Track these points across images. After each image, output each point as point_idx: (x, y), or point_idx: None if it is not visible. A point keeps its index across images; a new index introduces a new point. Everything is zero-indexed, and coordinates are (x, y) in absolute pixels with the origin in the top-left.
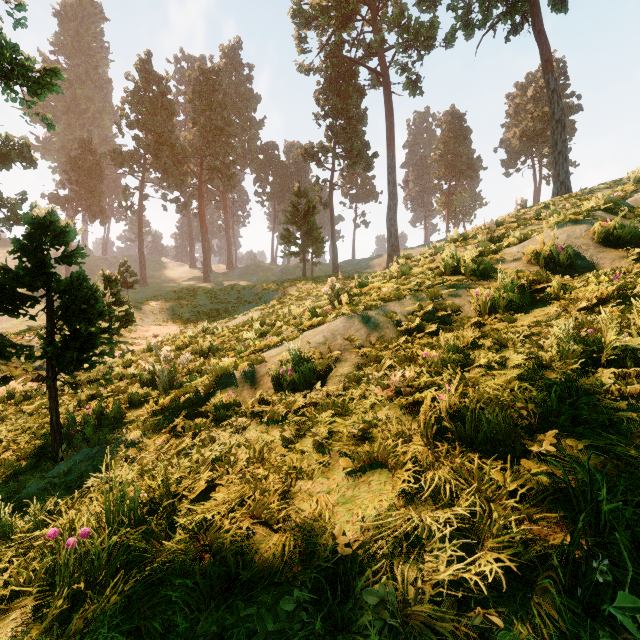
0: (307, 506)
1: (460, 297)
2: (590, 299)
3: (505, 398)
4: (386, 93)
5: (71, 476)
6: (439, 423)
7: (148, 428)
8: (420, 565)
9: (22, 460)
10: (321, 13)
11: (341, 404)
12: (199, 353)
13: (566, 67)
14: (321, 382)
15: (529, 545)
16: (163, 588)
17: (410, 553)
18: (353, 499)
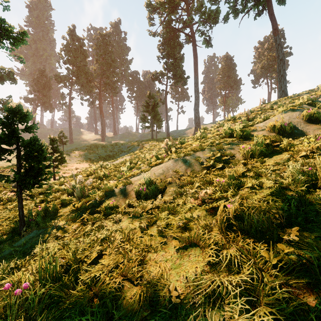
0: (154, 270)
1: (234, 149)
2: (306, 150)
3: (265, 206)
4: (193, 46)
5: (27, 246)
6: (227, 220)
7: (69, 219)
8: (222, 312)
9: (4, 235)
10: (161, 5)
11: (172, 208)
12: (98, 178)
13: (284, 33)
14: (161, 194)
15: (288, 301)
16: (69, 320)
17: (215, 303)
18: (180, 266)
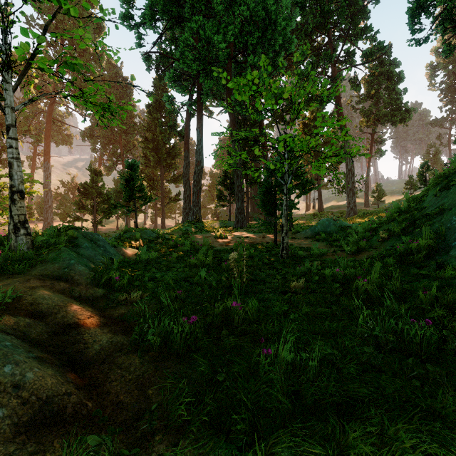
0: None
1: None
2: None
3: None
4: None
5: None
6: None
7: None
8: None
9: None
10: (443, 68)
11: None
12: None
13: None
14: None
15: None
16: None
17: None
18: None
